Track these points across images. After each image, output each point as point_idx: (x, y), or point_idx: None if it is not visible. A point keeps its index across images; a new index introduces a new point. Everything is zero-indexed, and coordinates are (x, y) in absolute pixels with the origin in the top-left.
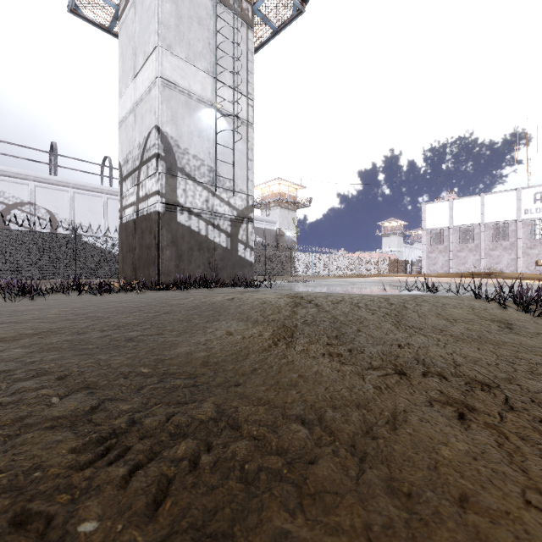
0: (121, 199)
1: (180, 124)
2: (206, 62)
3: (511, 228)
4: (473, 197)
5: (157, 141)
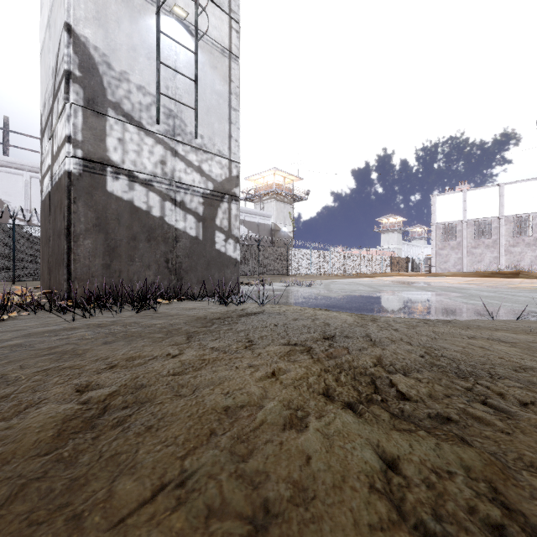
0: (41, 165)
1: (113, 28)
2: None
3: (536, 221)
4: (491, 187)
5: (67, 50)
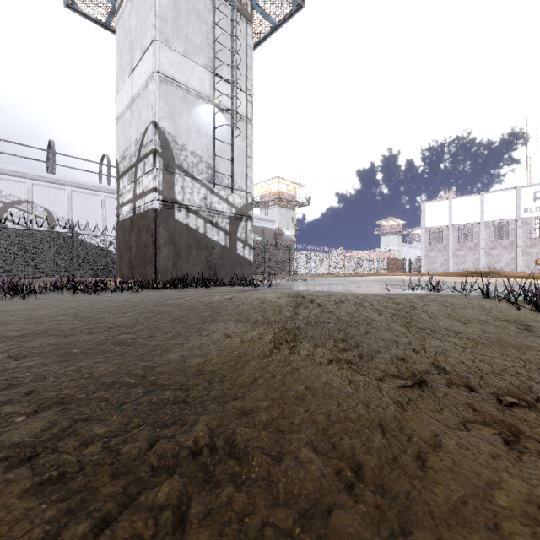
0: (118, 196)
1: (178, 119)
2: (204, 57)
3: (511, 226)
4: (473, 196)
5: (154, 137)
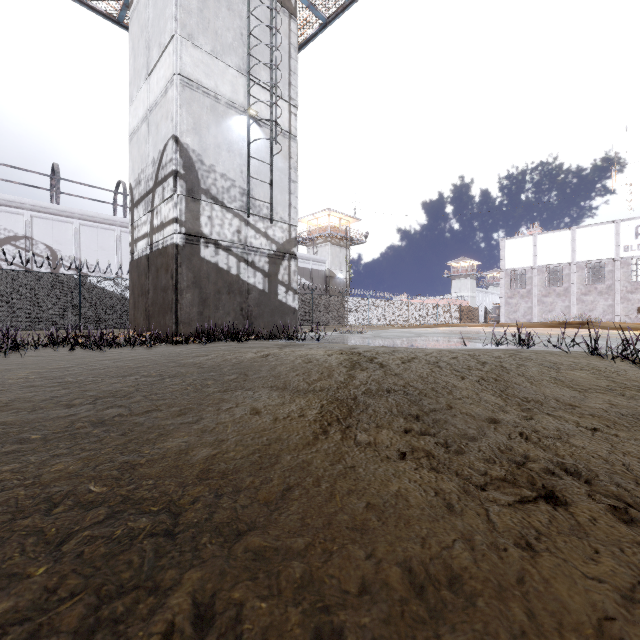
0: (132, 230)
1: (205, 134)
2: (237, 57)
3: (608, 268)
4: (562, 231)
5: (175, 155)
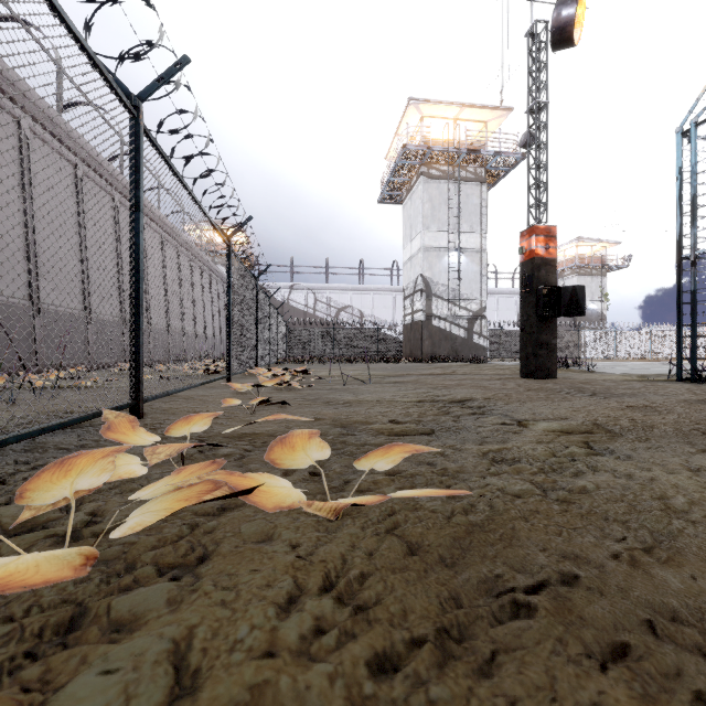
0: (404, 310)
1: (434, 268)
2: (450, 225)
3: None
4: None
5: (421, 282)
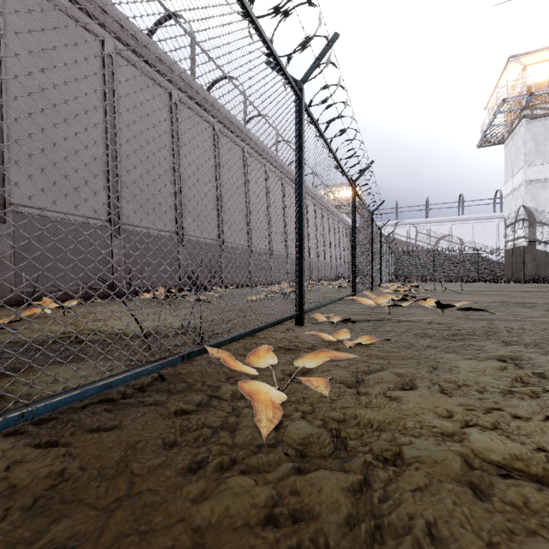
0: (505, 237)
1: (538, 198)
2: None
3: None
4: None
5: (523, 212)
